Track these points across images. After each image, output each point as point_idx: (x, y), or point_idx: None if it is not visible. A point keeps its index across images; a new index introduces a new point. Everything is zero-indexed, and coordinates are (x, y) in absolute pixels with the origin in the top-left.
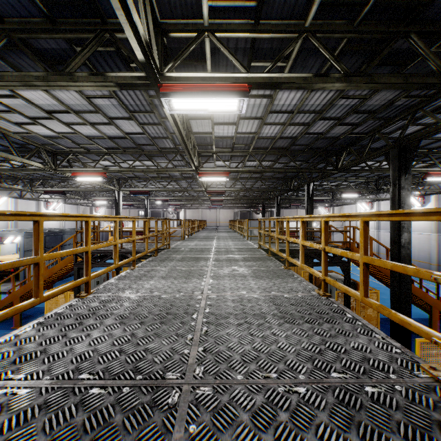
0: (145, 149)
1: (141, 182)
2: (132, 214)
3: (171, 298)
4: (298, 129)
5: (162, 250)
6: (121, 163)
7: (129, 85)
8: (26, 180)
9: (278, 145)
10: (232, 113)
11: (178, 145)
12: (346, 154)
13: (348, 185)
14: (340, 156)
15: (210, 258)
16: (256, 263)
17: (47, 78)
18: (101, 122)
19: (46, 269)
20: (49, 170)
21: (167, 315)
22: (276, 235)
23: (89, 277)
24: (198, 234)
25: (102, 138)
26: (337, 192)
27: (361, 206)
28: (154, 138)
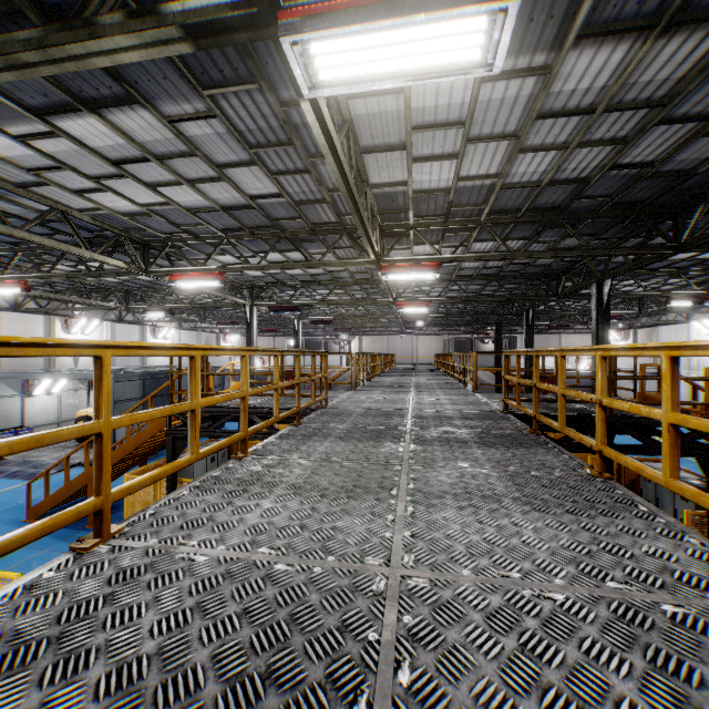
0: (287, 229)
1: (288, 292)
2: (278, 345)
3: (299, 578)
4: (595, 158)
5: (313, 410)
6: (251, 258)
7: (213, 29)
8: (121, 294)
9: (543, 202)
10: (466, 75)
11: (343, 216)
12: (702, 211)
13: (677, 285)
14: (685, 216)
15: (405, 435)
16: (513, 454)
17: (47, 41)
18: (205, 178)
19: (137, 432)
20: (136, 272)
21: (263, 687)
22: (560, 389)
23: (106, 497)
24: (382, 379)
25: (212, 210)
26: (649, 300)
27: (700, 326)
28: (300, 203)
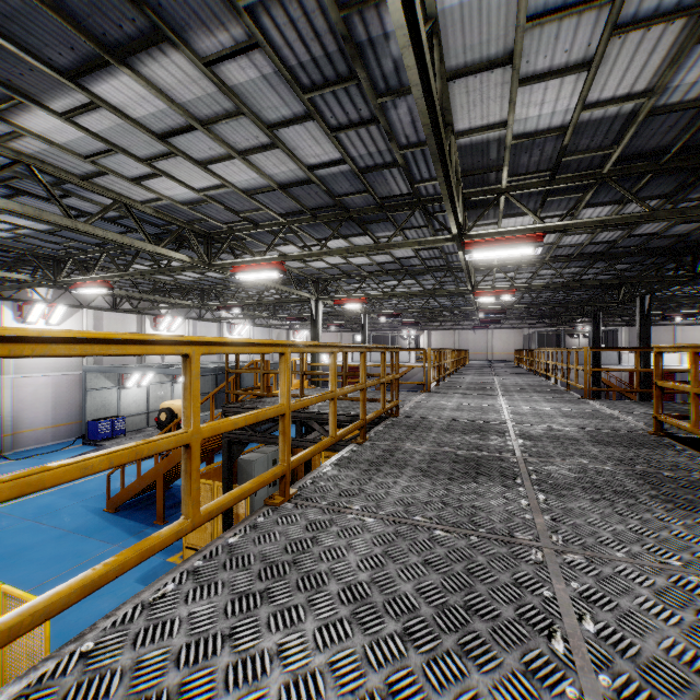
0: (352, 208)
1: (354, 285)
2: (345, 340)
3: None
4: None
5: (381, 418)
6: (315, 247)
7: None
8: (199, 293)
9: None
10: None
11: (417, 184)
12: None
13: None
14: None
15: (519, 471)
16: None
17: None
18: (257, 146)
19: None
20: (199, 266)
21: None
22: None
23: None
24: (457, 378)
25: (269, 189)
26: None
27: None
28: (366, 170)
